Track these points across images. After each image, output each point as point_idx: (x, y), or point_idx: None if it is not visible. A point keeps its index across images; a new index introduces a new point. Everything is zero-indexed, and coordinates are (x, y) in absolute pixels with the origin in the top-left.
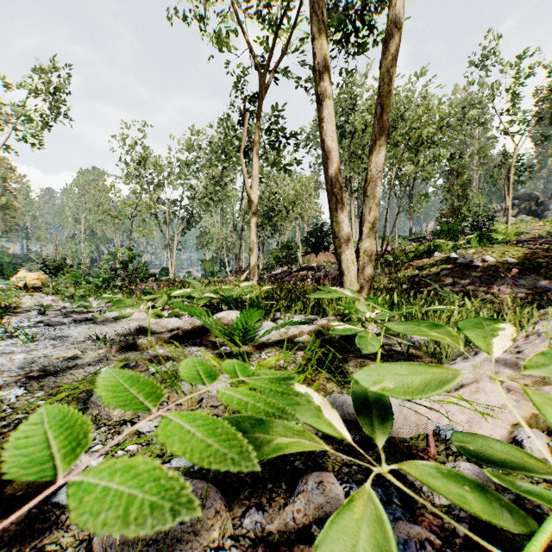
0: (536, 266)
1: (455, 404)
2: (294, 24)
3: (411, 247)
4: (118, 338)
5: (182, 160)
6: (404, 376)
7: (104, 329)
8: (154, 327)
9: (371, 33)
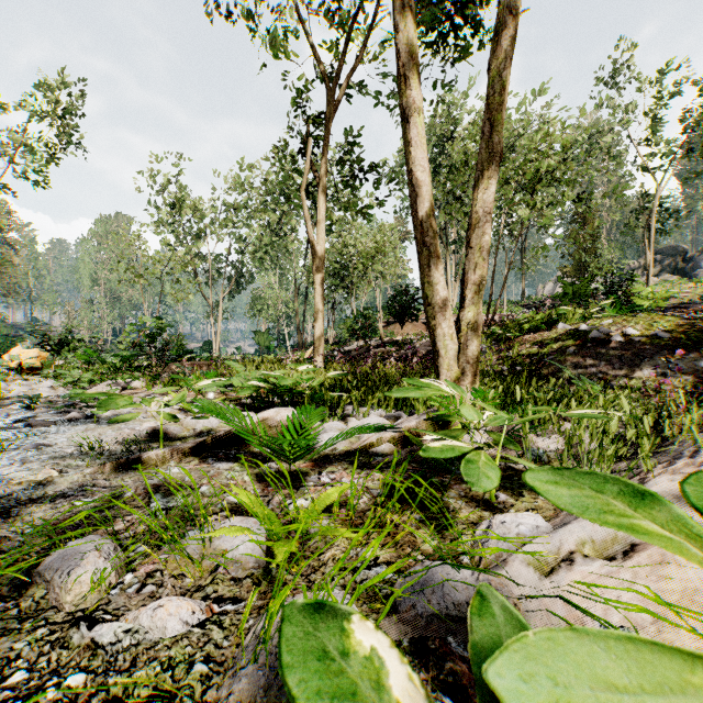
0: (696, 342)
1: (650, 613)
2: (372, 21)
3: (527, 315)
4: (121, 447)
5: (229, 203)
6: (626, 695)
7: (106, 433)
8: (176, 429)
9: (474, 33)
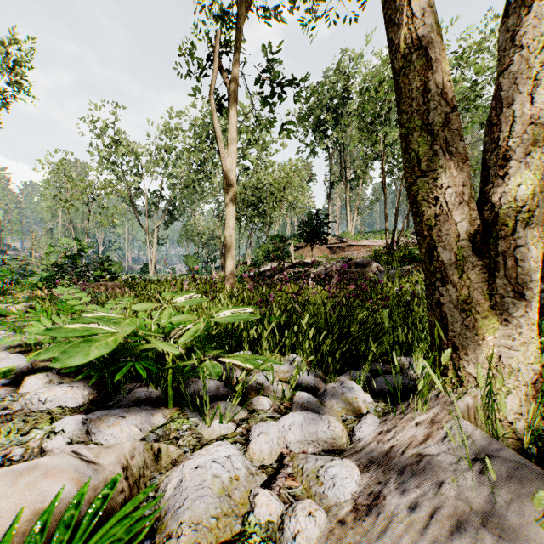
0: None
1: None
2: None
3: None
4: None
5: (161, 145)
6: None
7: None
8: None
9: None
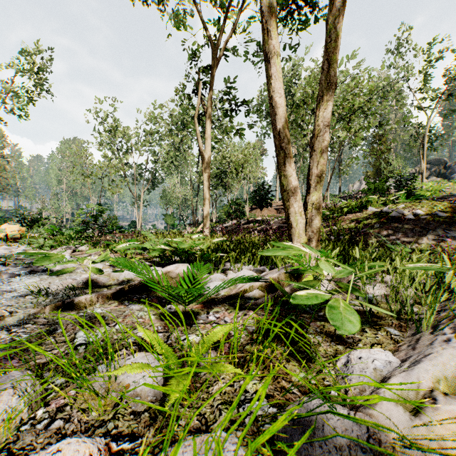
0: None
1: None
2: (243, 3)
3: (346, 202)
4: (63, 293)
5: (147, 130)
6: None
7: (55, 282)
8: (104, 279)
9: (311, 12)
